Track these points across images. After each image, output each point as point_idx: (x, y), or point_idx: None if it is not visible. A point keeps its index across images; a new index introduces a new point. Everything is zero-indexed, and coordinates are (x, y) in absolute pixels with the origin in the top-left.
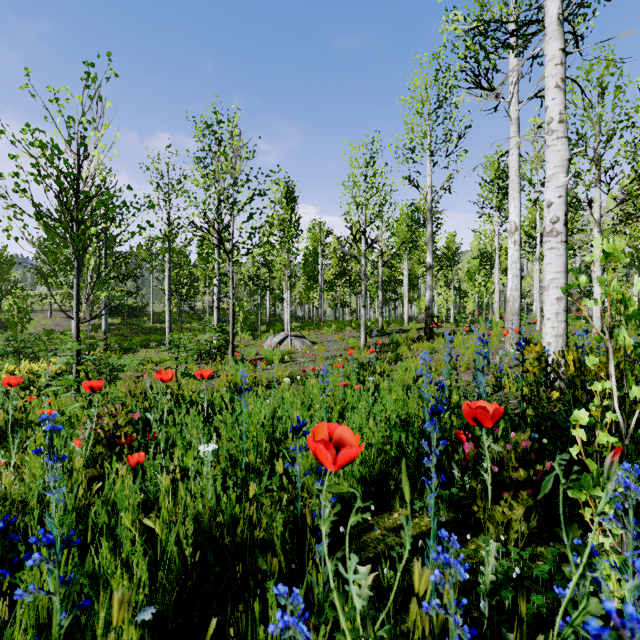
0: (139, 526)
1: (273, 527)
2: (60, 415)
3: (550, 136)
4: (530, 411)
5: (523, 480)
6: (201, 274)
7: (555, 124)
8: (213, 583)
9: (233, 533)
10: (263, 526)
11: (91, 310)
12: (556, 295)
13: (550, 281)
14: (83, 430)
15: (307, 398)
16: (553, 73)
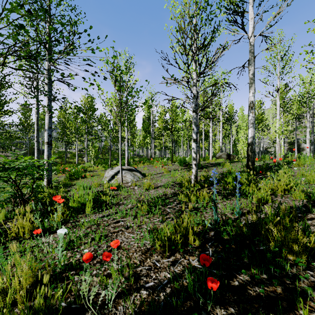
0: None
1: None
2: None
3: None
4: None
5: None
6: None
7: None
8: None
9: None
10: None
11: None
12: None
13: None
14: None
15: None
16: None
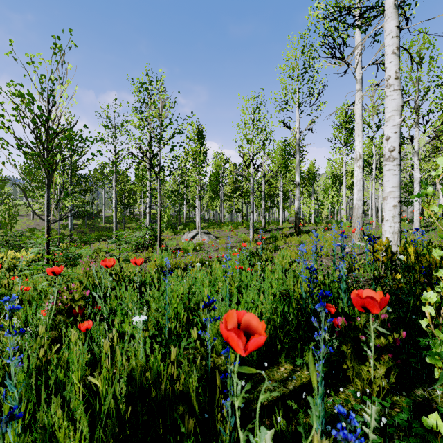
0: (86, 380)
1: (189, 382)
2: (33, 291)
3: (388, 89)
4: (378, 288)
5: (384, 346)
6: (138, 189)
7: (392, 80)
8: (142, 429)
9: (158, 386)
10: (182, 381)
11: (60, 214)
12: (393, 203)
13: (388, 193)
14: (47, 303)
15: (213, 278)
16: (390, 43)
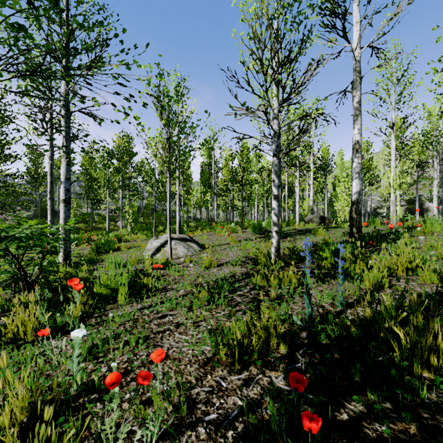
0: None
1: None
2: None
3: None
4: None
5: None
6: None
7: None
8: None
9: None
10: None
11: None
12: None
13: None
14: None
15: None
16: None
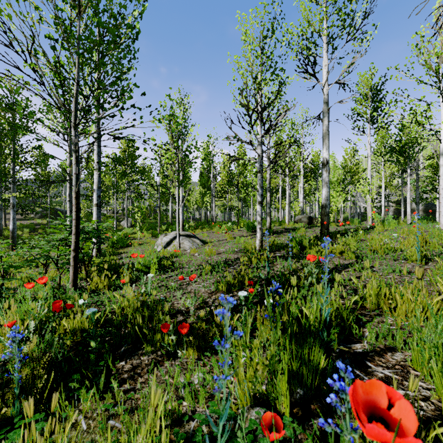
0: None
1: None
2: None
3: None
4: None
5: None
6: None
7: None
8: None
9: None
10: None
11: None
12: None
13: None
14: None
15: None
16: None
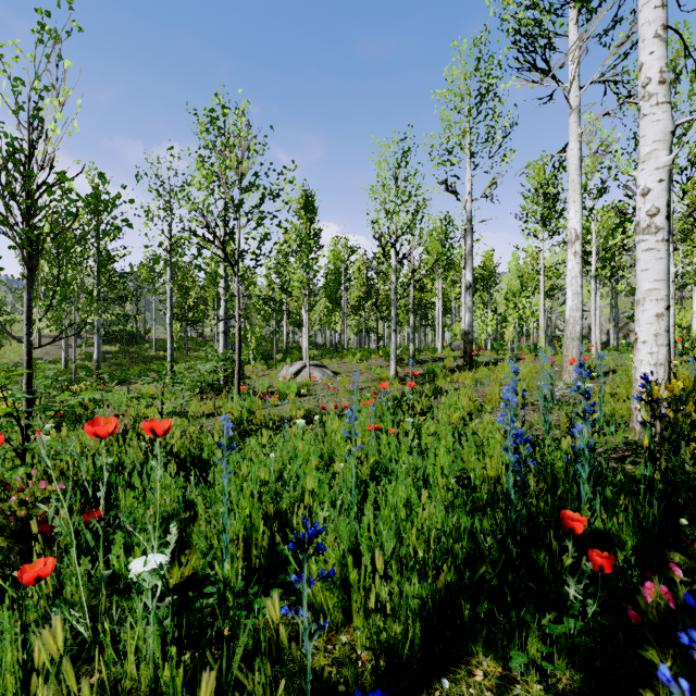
0: None
1: None
2: None
3: (647, 102)
4: (655, 475)
5: None
6: None
7: (654, 85)
8: None
9: None
10: None
11: (77, 335)
12: (655, 311)
13: (647, 292)
14: None
15: (327, 447)
16: (651, 19)
